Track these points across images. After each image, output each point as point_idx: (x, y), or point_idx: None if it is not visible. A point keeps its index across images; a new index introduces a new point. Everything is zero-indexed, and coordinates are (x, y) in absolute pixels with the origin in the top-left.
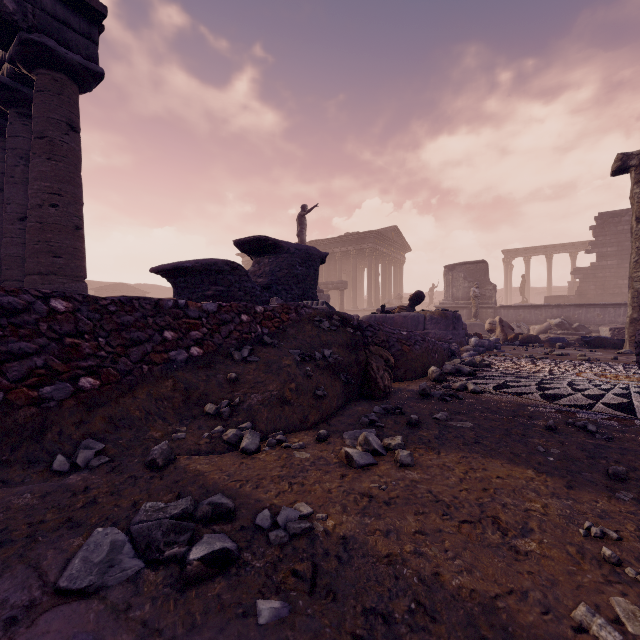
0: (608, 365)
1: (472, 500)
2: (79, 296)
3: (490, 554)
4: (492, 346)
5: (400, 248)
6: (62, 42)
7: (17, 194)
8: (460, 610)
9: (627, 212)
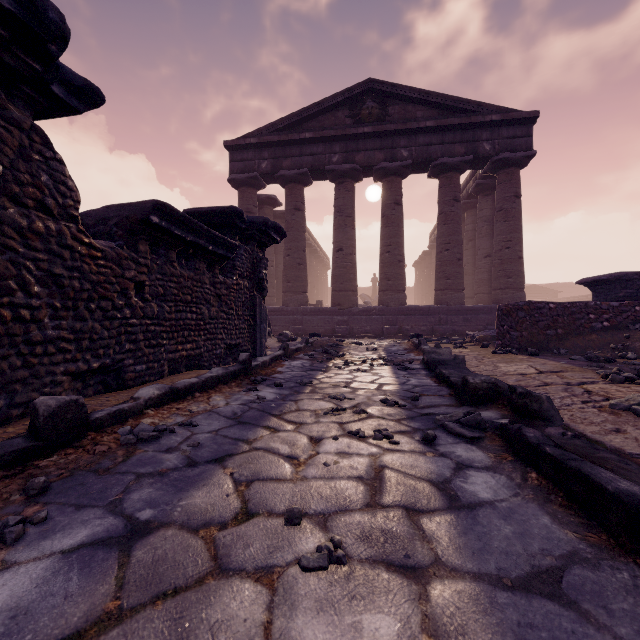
0: None
1: None
2: (557, 303)
3: None
4: None
5: None
6: (512, 149)
7: (483, 243)
8: None
9: None
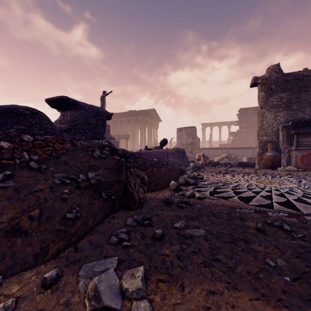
0: (257, 176)
1: None
2: None
3: None
4: (200, 167)
5: (156, 120)
6: None
7: None
8: None
9: (250, 108)
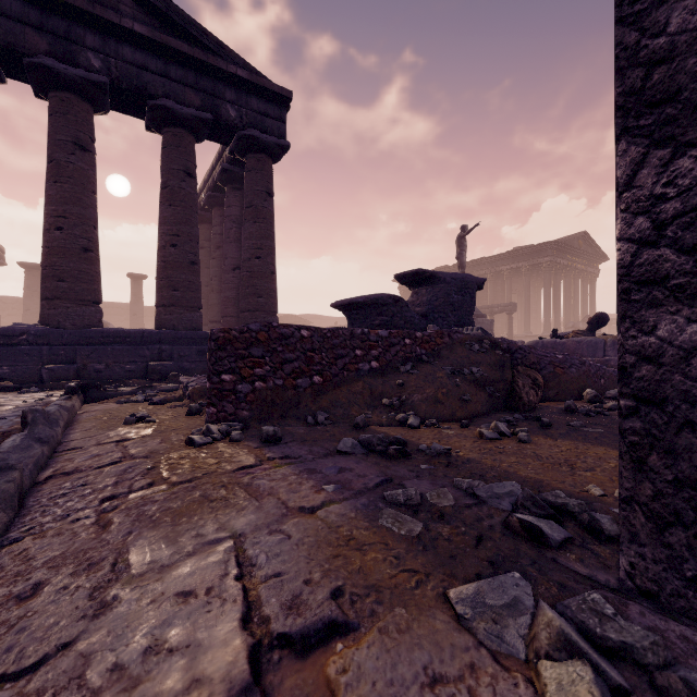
0: None
1: (562, 458)
2: (313, 328)
3: (555, 472)
4: None
5: (591, 258)
6: (263, 130)
7: (231, 250)
8: (521, 479)
9: None
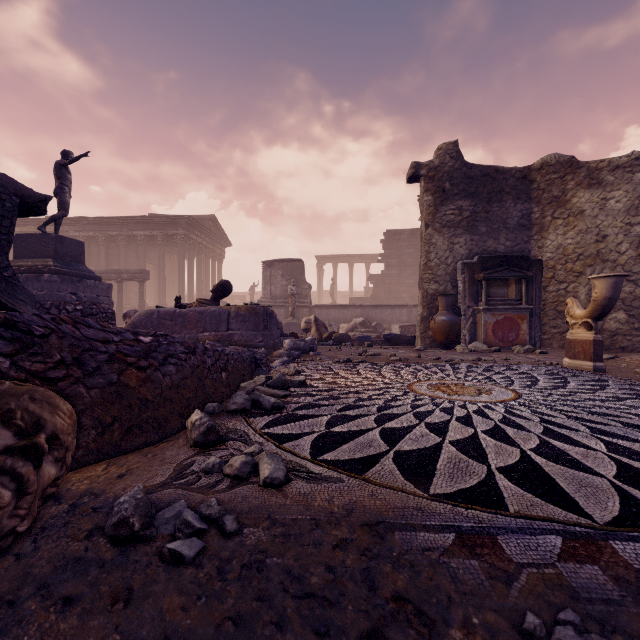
0: (424, 367)
1: None
2: None
3: None
4: (308, 348)
5: (219, 241)
6: None
7: None
8: None
9: (404, 232)
